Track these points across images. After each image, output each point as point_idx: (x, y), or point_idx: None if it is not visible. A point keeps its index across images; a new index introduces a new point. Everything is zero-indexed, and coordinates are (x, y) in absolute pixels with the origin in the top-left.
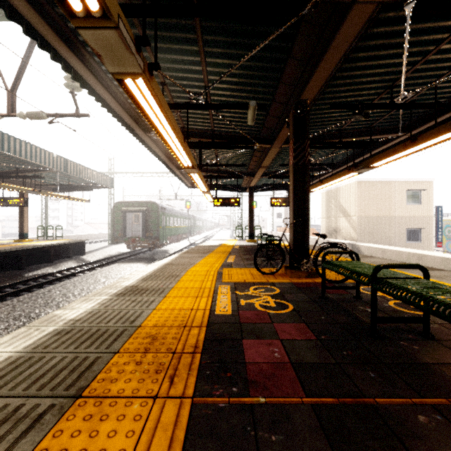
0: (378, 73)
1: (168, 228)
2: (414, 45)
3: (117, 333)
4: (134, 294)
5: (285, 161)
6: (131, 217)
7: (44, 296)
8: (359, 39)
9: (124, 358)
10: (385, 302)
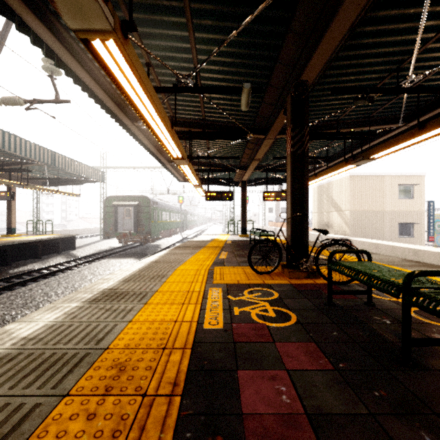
0: (384, 53)
1: (160, 223)
2: (429, 17)
3: (75, 360)
4: (111, 300)
5: (278, 153)
6: (122, 211)
7: (24, 295)
8: (369, 7)
9: (73, 406)
10: None
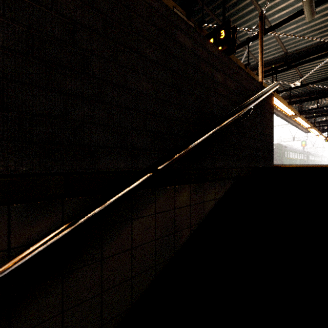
0: None
1: (288, 159)
2: None
3: None
4: None
5: None
6: None
7: None
8: None
9: None
10: None
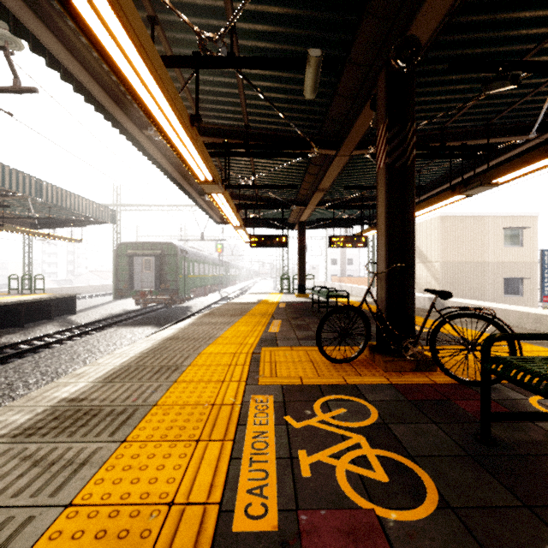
0: None
1: (191, 278)
2: None
3: None
4: (59, 432)
5: (350, 183)
6: (140, 263)
7: None
8: None
9: None
10: None
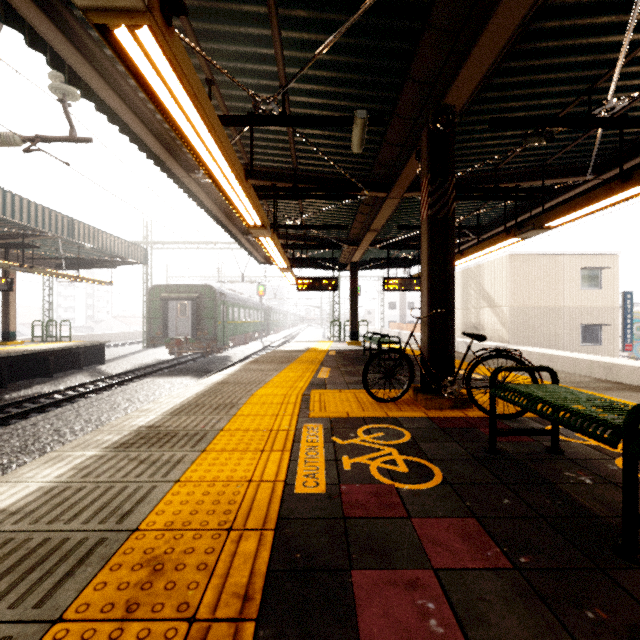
0: (571, 64)
1: (230, 324)
2: None
3: (80, 552)
4: (149, 445)
5: (405, 221)
6: (175, 307)
7: (24, 433)
8: None
9: None
10: (609, 461)
